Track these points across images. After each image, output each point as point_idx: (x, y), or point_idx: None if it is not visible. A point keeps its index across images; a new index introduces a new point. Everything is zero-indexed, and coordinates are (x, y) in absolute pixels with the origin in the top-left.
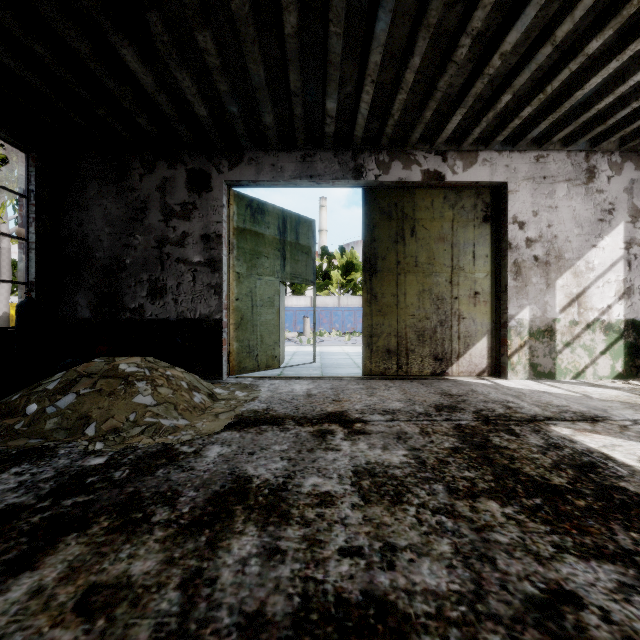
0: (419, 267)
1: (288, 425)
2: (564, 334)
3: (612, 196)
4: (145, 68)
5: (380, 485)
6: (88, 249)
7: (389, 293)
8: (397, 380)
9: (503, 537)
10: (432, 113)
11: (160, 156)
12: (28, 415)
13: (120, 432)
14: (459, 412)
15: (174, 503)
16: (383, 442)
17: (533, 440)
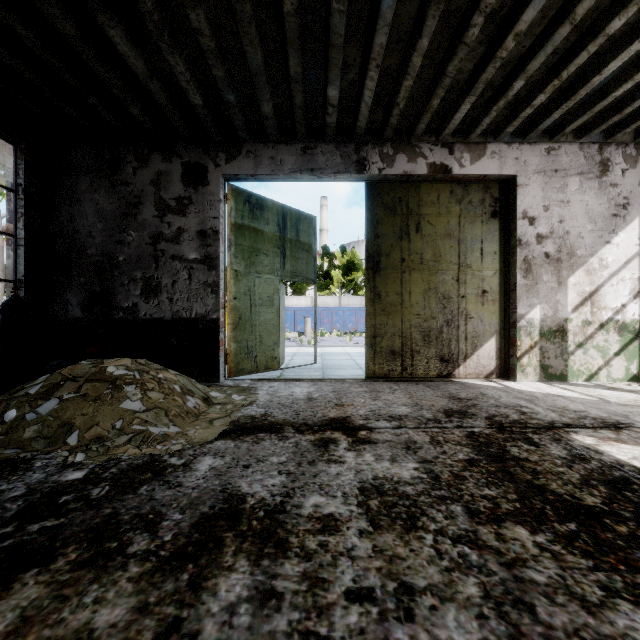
0: (424, 264)
1: (287, 433)
2: (576, 334)
3: (627, 190)
4: (135, 52)
5: (390, 506)
6: (79, 246)
7: (393, 292)
8: (402, 382)
9: (539, 575)
10: (439, 102)
11: (154, 149)
12: (6, 422)
13: (105, 441)
14: (470, 418)
15: (155, 529)
16: (391, 453)
17: (555, 451)
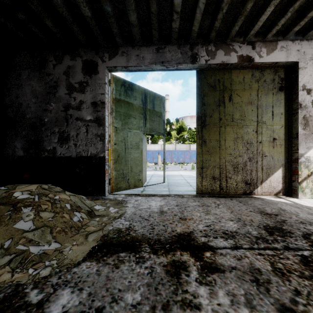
0: (234, 122)
1: (144, 252)
2: None
3: None
4: None
5: None
6: (22, 112)
7: (214, 139)
8: (221, 198)
9: None
10: (250, 8)
11: (66, 52)
12: None
13: None
14: (290, 237)
15: None
16: (243, 290)
17: None
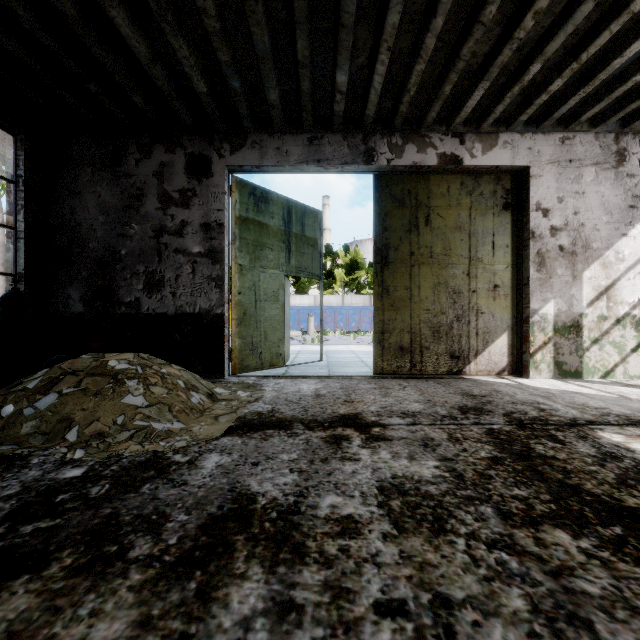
0: (434, 258)
1: (297, 429)
2: (592, 330)
3: None
4: (138, 34)
5: (414, 507)
6: (81, 239)
7: (402, 286)
8: (411, 379)
9: (591, 586)
10: (451, 89)
11: (157, 140)
12: (3, 417)
13: (105, 437)
14: (487, 415)
15: (159, 531)
16: (408, 450)
17: (583, 448)
